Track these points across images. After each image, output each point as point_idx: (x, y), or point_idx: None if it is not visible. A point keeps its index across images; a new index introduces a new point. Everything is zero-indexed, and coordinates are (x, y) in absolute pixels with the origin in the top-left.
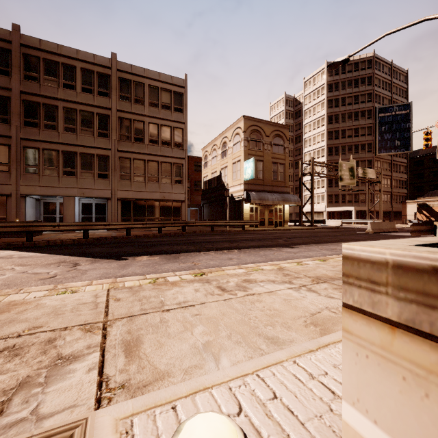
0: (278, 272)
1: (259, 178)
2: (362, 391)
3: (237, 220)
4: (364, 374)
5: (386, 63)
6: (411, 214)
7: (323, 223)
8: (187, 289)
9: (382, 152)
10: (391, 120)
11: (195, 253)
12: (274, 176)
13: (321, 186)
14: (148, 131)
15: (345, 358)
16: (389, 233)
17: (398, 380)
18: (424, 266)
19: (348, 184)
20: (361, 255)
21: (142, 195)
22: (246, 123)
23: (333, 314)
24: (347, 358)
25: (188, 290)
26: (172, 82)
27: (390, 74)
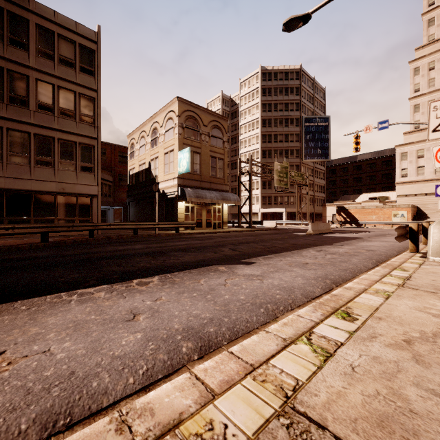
0: None
1: (195, 172)
2: None
3: (169, 221)
4: None
5: (310, 78)
6: (330, 216)
7: (261, 224)
8: None
9: (307, 158)
10: (314, 130)
11: (57, 297)
12: (212, 171)
13: (256, 188)
14: (35, 91)
15: None
16: (326, 234)
17: None
18: None
19: (282, 185)
20: None
21: (23, 184)
22: (181, 106)
23: None
24: None
25: None
26: (77, 30)
27: (313, 88)
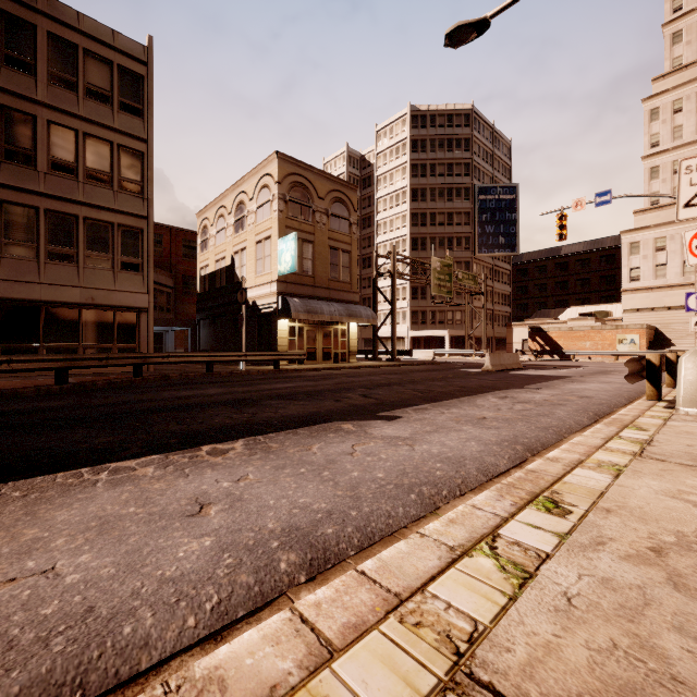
0: None
1: (305, 273)
2: None
3: (264, 350)
4: None
5: (487, 125)
6: (518, 342)
7: (410, 355)
8: None
9: (483, 251)
10: (494, 207)
11: (75, 475)
12: (332, 271)
13: (402, 297)
14: (46, 140)
15: None
16: (514, 371)
17: None
18: None
19: (444, 294)
20: None
21: (27, 291)
22: (282, 167)
23: None
24: None
25: None
26: (115, 44)
27: (492, 141)
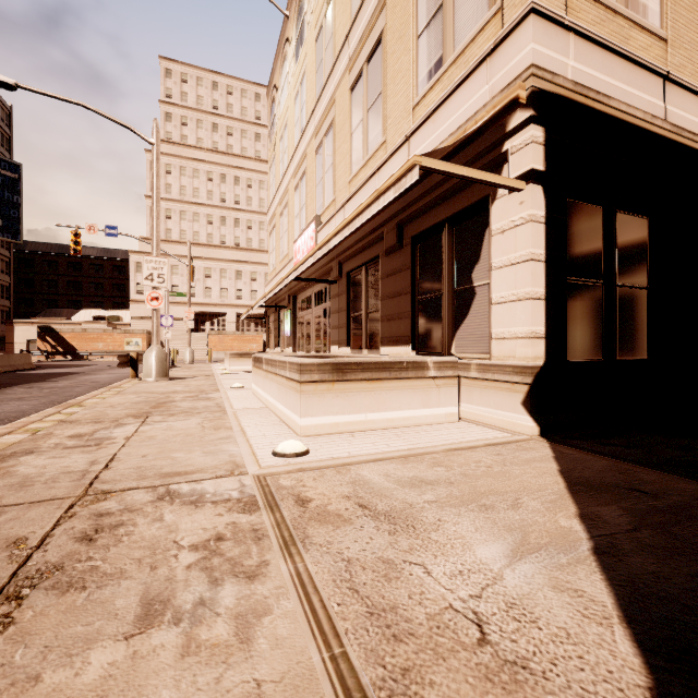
0: (78, 424)
1: None
2: (308, 409)
3: None
4: (309, 403)
5: None
6: (23, 342)
7: None
8: (40, 462)
9: None
10: None
11: None
12: None
13: None
14: None
15: (302, 402)
16: (27, 371)
17: (318, 398)
18: (324, 363)
19: None
20: (308, 362)
21: None
22: None
23: (211, 424)
24: (303, 402)
25: (46, 461)
26: None
27: None
